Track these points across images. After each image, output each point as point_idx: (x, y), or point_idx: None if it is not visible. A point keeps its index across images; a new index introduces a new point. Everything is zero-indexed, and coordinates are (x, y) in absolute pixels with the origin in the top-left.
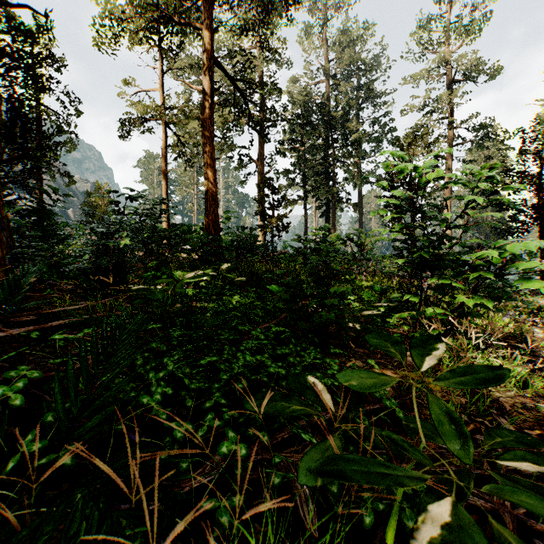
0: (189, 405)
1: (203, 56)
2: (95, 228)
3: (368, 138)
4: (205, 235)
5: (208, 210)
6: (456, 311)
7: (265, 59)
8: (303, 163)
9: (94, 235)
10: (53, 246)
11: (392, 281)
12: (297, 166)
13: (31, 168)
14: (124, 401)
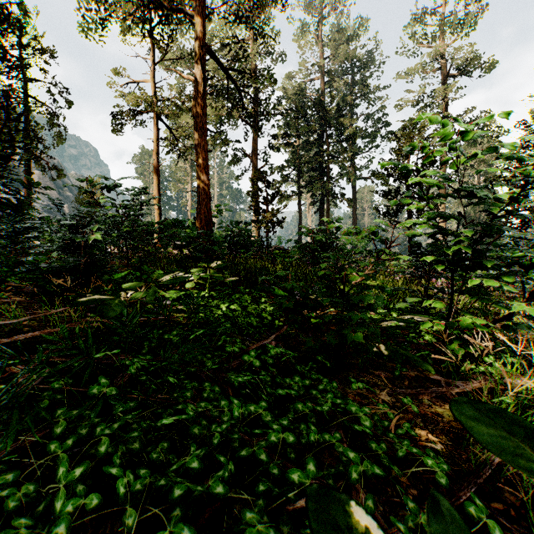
0: (129, 523)
1: (195, 44)
2: (62, 220)
3: (362, 134)
4: (193, 230)
5: (200, 204)
6: (497, 322)
7: (259, 54)
8: (298, 158)
9: (66, 228)
10: (22, 241)
11: (397, 280)
12: (291, 161)
13: (1, 155)
14: (22, 507)
